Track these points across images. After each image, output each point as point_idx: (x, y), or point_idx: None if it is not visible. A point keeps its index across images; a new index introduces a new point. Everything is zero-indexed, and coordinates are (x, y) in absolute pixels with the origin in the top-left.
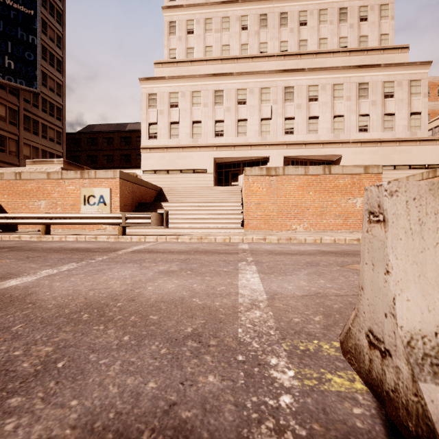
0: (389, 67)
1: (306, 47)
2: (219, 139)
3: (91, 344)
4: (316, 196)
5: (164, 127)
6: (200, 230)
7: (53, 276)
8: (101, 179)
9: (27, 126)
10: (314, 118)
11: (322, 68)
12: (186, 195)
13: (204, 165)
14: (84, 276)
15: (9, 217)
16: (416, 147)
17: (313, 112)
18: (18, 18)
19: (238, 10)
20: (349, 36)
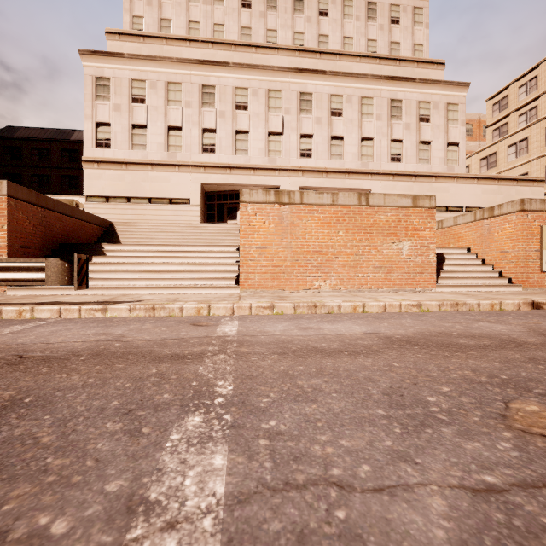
0: (425, 84)
1: (328, 45)
2: (209, 156)
3: None
4: (348, 238)
5: (123, 131)
6: (165, 291)
7: None
8: None
9: None
10: (338, 138)
11: (348, 73)
12: (152, 235)
13: (186, 193)
14: None
15: None
16: (453, 185)
17: (337, 130)
18: None
19: None
20: (379, 39)
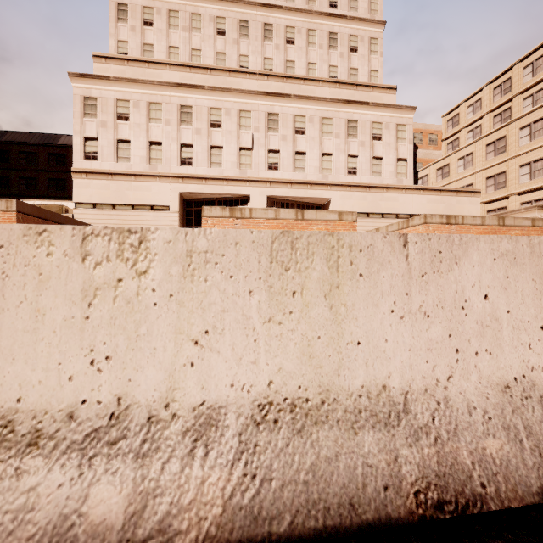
0: (377, 107)
1: (294, 70)
2: (187, 168)
3: None
4: None
5: (109, 145)
6: None
7: None
8: None
9: None
10: (301, 154)
11: (310, 97)
12: None
13: (166, 201)
14: None
15: None
16: (402, 195)
17: (300, 146)
18: None
19: (212, 8)
20: (339, 65)
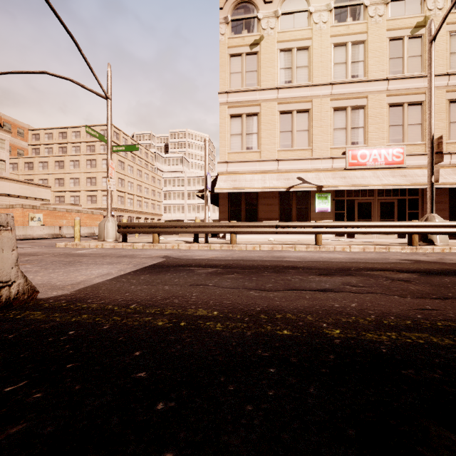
0: None
1: None
2: None
3: None
4: None
5: None
6: None
7: None
8: None
9: None
10: None
11: None
12: None
13: None
14: None
15: None
16: (2, 182)
17: None
18: None
19: None
20: None
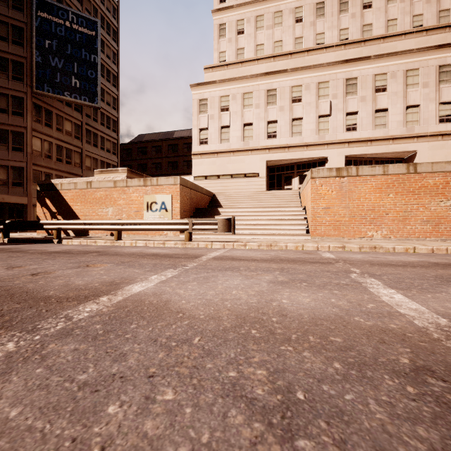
0: None
1: (371, 32)
2: (272, 141)
3: (305, 370)
4: (398, 199)
5: (215, 132)
6: (262, 237)
7: (167, 282)
8: (163, 186)
9: (89, 139)
10: (382, 111)
11: (392, 53)
12: (240, 201)
13: (256, 169)
14: (198, 284)
15: (86, 223)
16: None
17: (381, 104)
18: (82, 40)
19: (291, 2)
20: (425, 12)
